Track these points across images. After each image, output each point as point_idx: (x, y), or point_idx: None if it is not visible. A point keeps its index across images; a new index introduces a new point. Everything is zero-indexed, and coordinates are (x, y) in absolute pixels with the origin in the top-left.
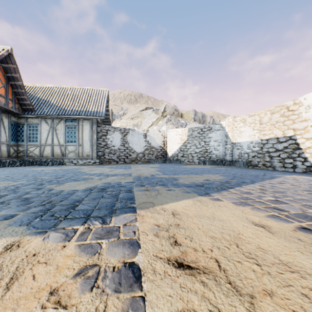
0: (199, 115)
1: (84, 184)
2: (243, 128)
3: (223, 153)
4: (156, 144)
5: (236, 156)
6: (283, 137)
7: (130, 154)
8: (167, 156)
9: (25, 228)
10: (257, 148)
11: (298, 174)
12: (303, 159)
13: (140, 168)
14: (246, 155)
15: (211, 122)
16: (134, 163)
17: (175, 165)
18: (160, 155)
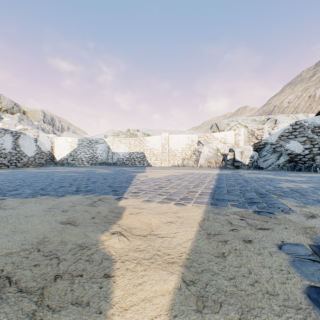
0: (49, 118)
1: (105, 171)
2: (120, 145)
3: (106, 158)
4: (45, 149)
5: (115, 160)
6: (140, 152)
7: (22, 158)
8: (56, 160)
9: (142, 172)
10: (128, 156)
11: (147, 166)
12: (147, 161)
13: (72, 168)
14: (122, 159)
15: (61, 127)
16: (25, 167)
17: (76, 166)
18: (49, 159)
